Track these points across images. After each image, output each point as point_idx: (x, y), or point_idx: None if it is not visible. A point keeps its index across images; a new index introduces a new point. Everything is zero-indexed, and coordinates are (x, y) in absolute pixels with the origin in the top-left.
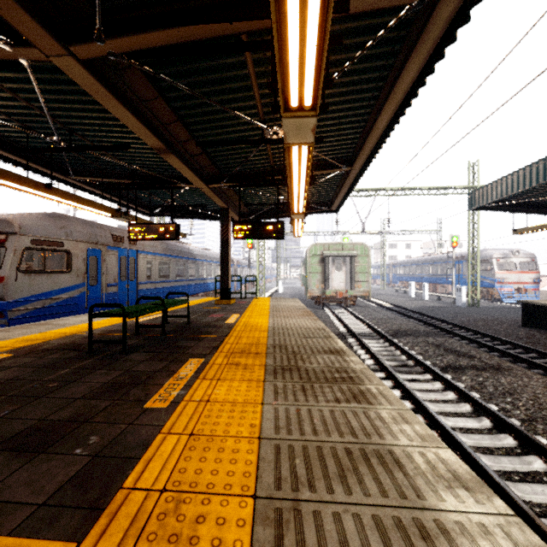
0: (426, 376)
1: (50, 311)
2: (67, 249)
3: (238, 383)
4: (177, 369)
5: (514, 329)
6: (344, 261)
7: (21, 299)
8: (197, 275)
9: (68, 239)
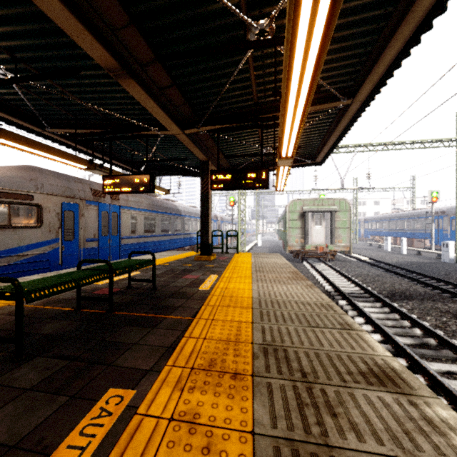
0: None
1: (17, 269)
2: (37, 203)
3: None
4: (60, 438)
5: None
6: (324, 216)
7: None
8: (183, 230)
9: (39, 192)
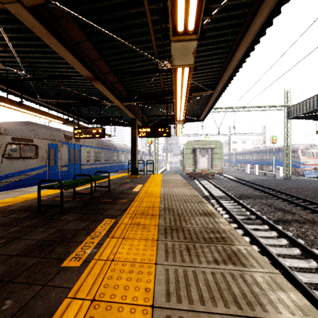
0: (264, 227)
1: (24, 182)
2: (35, 144)
3: (138, 242)
4: (94, 228)
5: (316, 194)
6: (207, 151)
7: (5, 175)
8: (118, 160)
9: (36, 137)
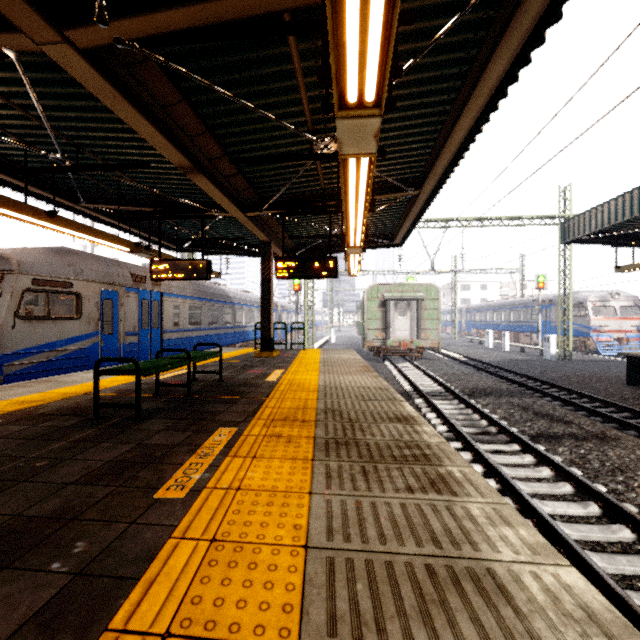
0: (512, 447)
1: (56, 365)
2: (76, 291)
3: (280, 462)
4: (202, 442)
5: (617, 388)
6: (409, 305)
7: (20, 351)
8: (234, 322)
9: (78, 279)
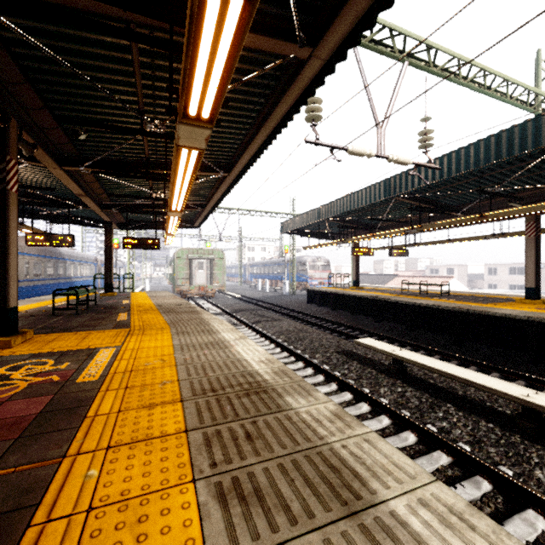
0: (242, 326)
1: None
2: None
3: (150, 315)
4: (117, 315)
5: (302, 305)
6: (206, 262)
7: None
8: (65, 274)
9: None
